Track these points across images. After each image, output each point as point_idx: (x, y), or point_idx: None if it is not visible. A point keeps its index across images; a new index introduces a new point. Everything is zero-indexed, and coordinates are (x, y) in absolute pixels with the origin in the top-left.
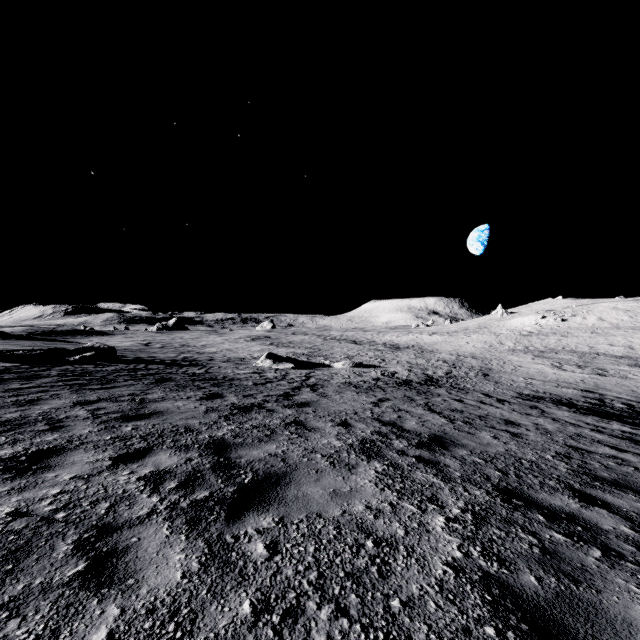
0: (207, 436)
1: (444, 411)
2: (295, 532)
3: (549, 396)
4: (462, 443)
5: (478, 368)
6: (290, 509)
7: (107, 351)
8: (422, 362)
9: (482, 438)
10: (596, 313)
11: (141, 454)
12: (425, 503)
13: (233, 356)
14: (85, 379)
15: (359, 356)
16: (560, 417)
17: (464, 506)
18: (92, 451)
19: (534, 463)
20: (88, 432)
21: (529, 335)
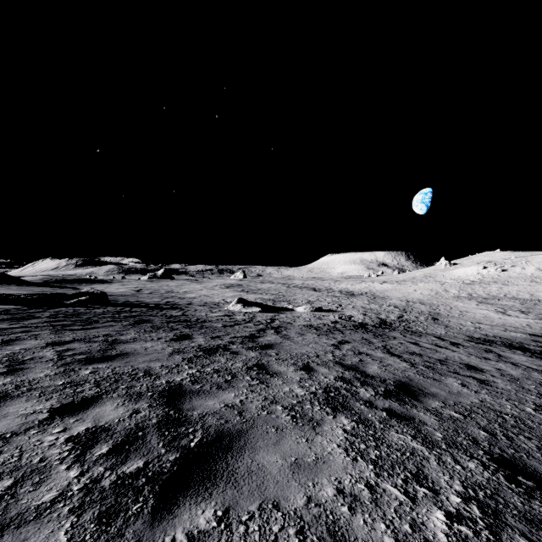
0: (164, 381)
1: (403, 354)
2: (241, 541)
3: (500, 340)
4: (431, 392)
5: (427, 313)
6: (239, 493)
7: (99, 296)
8: (375, 307)
9: (450, 386)
10: (534, 264)
11: (86, 404)
12: (412, 484)
13: (209, 301)
14: (71, 320)
15: (318, 301)
16: (519, 362)
17: (463, 490)
18: (34, 400)
19: (518, 419)
20: (43, 376)
21: (472, 283)
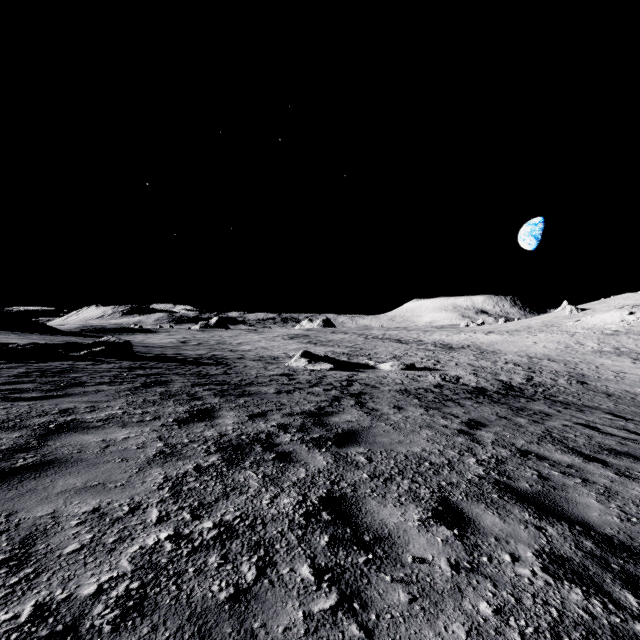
0: (27, 611)
1: (603, 456)
2: None
3: None
4: None
5: (566, 373)
6: None
7: (121, 346)
8: (487, 364)
9: None
10: None
11: None
12: None
13: (266, 354)
14: (41, 381)
15: (408, 356)
16: None
17: None
18: None
19: None
20: None
21: (615, 334)
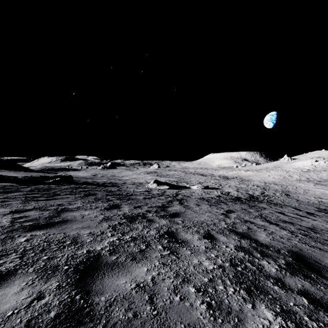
0: (85, 251)
1: (278, 222)
2: None
3: None
4: None
5: (280, 190)
6: None
7: (68, 177)
8: (244, 186)
9: None
10: None
11: None
12: None
13: (136, 181)
14: (41, 193)
15: (206, 182)
16: None
17: None
18: None
19: None
20: None
21: (308, 171)
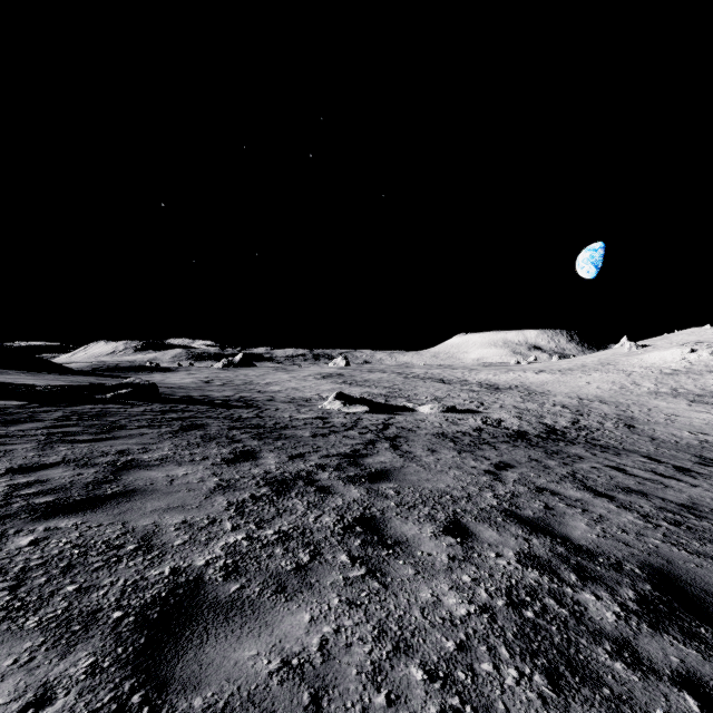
0: (168, 570)
1: (614, 493)
2: None
3: None
4: None
5: (615, 416)
6: None
7: (147, 388)
8: (533, 407)
9: None
10: None
11: None
12: None
13: (298, 396)
14: (85, 425)
15: (450, 398)
16: None
17: None
18: None
19: None
20: None
21: (674, 374)
